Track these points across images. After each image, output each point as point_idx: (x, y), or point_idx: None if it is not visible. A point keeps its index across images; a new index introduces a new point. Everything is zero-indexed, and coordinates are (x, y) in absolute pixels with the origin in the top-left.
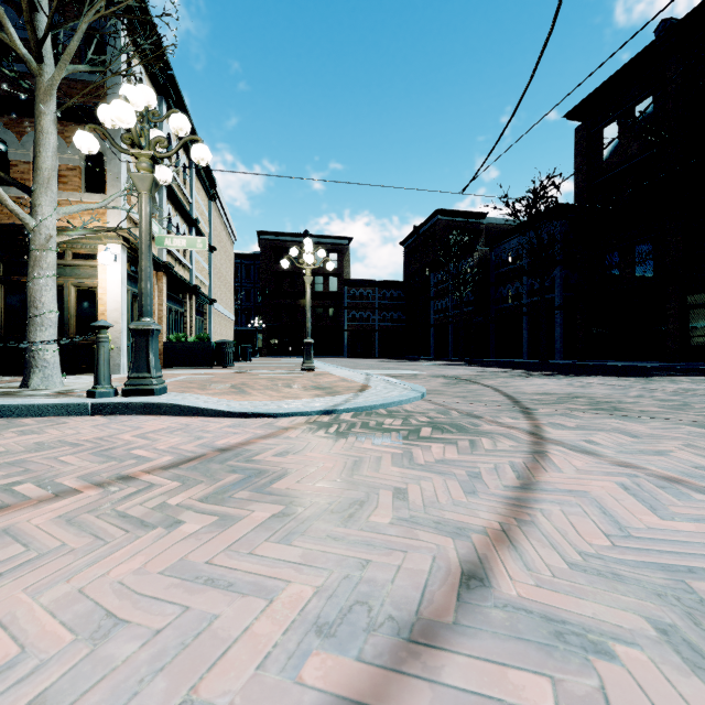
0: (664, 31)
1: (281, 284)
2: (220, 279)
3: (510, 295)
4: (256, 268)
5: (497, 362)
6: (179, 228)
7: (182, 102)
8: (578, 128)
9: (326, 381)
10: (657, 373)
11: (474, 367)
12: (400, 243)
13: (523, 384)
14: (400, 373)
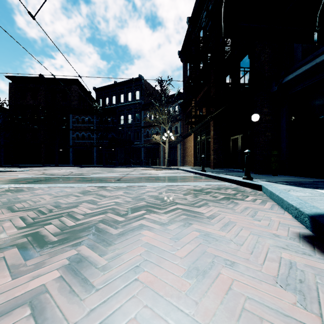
0: (41, 77)
1: None
2: None
3: None
4: None
5: None
6: None
7: None
8: (11, 83)
9: None
10: (46, 167)
11: None
12: None
13: (31, 168)
14: None
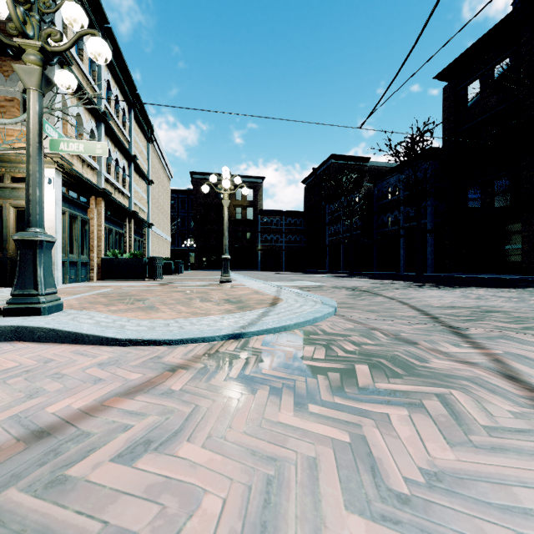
0: (521, 3)
1: (209, 213)
2: (158, 207)
3: (390, 221)
4: (189, 201)
5: (381, 275)
6: (118, 162)
7: (120, 55)
8: (446, 86)
9: (240, 294)
10: (525, 285)
11: (365, 279)
12: (302, 182)
13: (422, 296)
14: (306, 285)
